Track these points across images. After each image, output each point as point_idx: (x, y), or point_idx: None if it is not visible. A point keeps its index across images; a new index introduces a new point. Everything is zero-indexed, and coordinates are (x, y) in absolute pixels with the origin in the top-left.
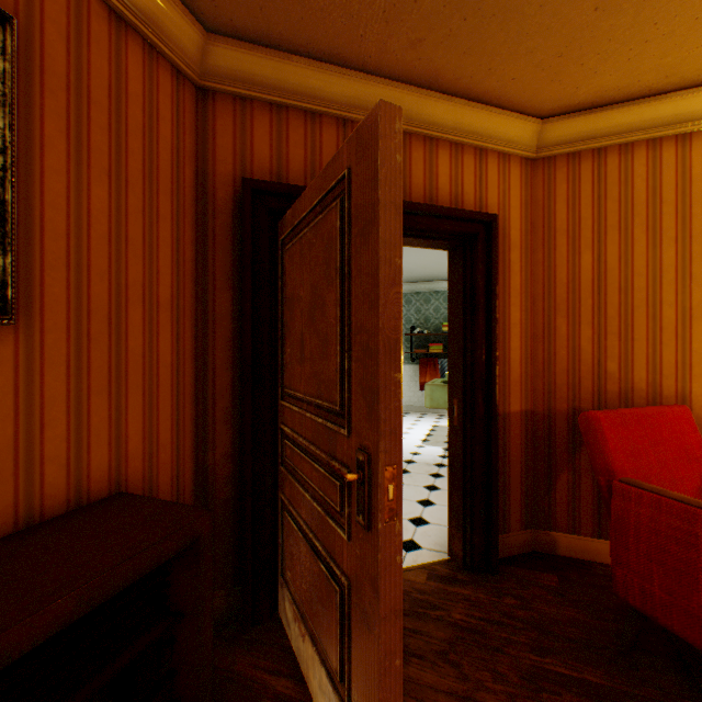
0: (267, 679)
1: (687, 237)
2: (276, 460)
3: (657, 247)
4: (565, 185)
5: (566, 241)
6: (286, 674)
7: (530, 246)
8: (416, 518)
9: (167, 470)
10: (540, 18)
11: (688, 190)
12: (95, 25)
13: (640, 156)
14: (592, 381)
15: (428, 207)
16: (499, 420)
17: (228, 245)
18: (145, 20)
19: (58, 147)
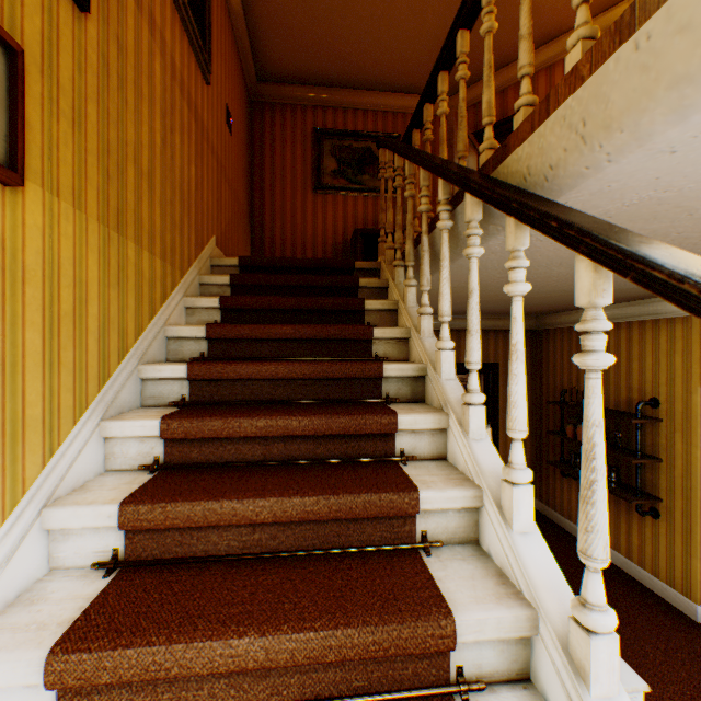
0: None
1: None
2: None
3: None
4: None
5: None
6: None
7: None
8: None
9: None
10: (549, 1)
11: None
12: None
13: None
14: None
15: None
16: None
17: None
18: None
19: None
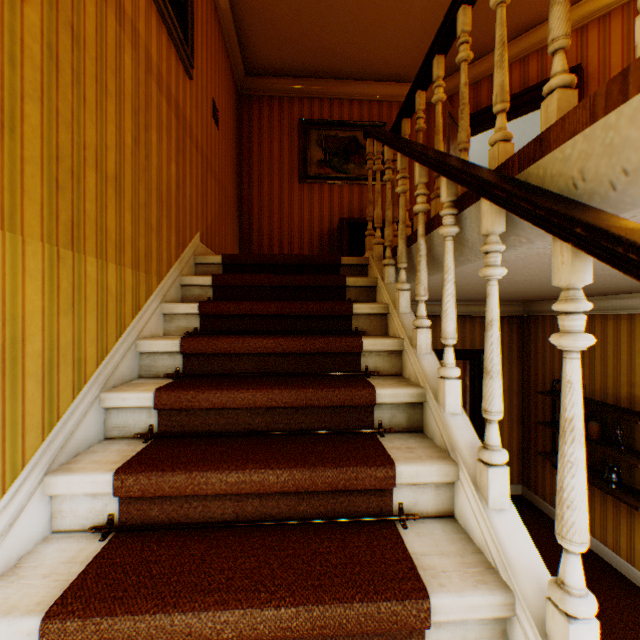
0: None
1: None
2: None
3: None
4: None
5: None
6: None
7: (632, 60)
8: None
9: None
10: None
11: None
12: None
13: None
14: None
15: (527, 89)
16: None
17: None
18: None
19: None
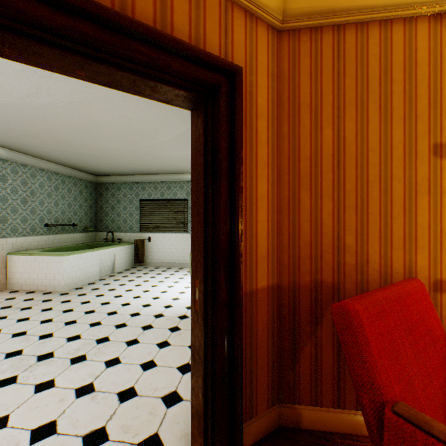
0: None
1: (413, 116)
2: None
3: (389, 124)
4: (309, 60)
5: (310, 115)
6: None
7: (277, 118)
8: (170, 394)
9: None
10: None
11: (414, 71)
12: None
13: (374, 36)
14: (333, 254)
15: (150, 29)
16: (247, 299)
17: None
18: None
19: None
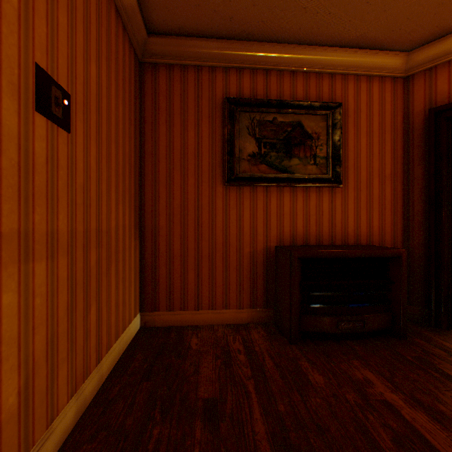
0: (437, 339)
1: None
2: (451, 249)
3: None
4: None
5: None
6: (449, 343)
7: None
8: None
9: (387, 243)
10: None
11: None
12: (361, 86)
13: None
14: None
15: None
16: None
17: (420, 143)
18: (378, 70)
19: (351, 132)
